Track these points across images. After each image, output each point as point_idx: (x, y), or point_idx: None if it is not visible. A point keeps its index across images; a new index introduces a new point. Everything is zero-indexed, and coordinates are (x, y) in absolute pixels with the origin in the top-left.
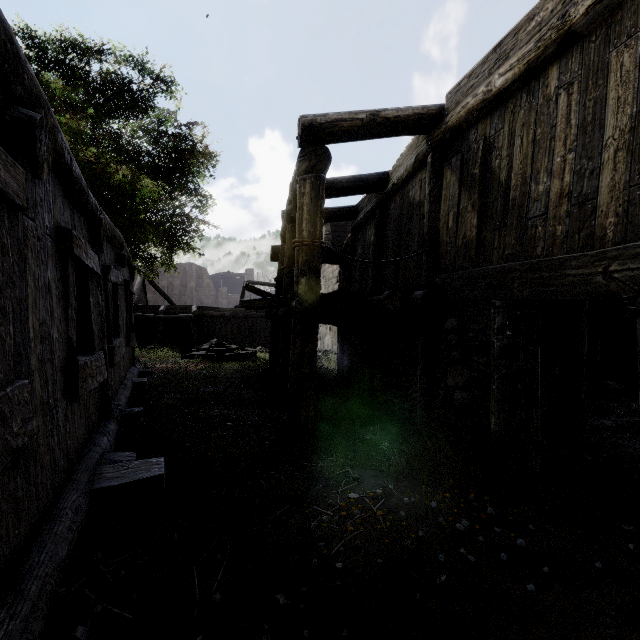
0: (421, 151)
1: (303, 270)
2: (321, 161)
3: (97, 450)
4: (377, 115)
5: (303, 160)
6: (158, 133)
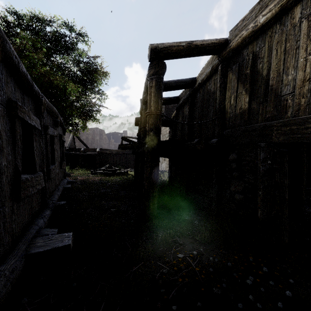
0: (215, 64)
1: (151, 128)
2: (161, 69)
3: (35, 228)
4: (191, 43)
5: (151, 68)
6: (78, 61)
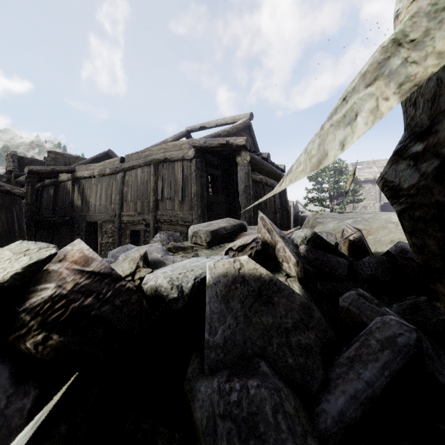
0: (69, 177)
1: (28, 211)
2: (34, 179)
3: None
4: (54, 169)
5: (28, 179)
6: None
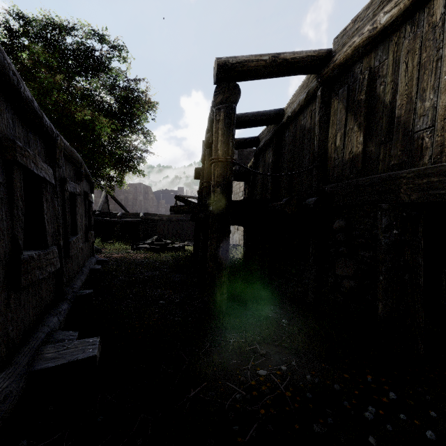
0: (312, 87)
1: (218, 181)
2: (232, 95)
3: (44, 330)
4: (277, 57)
5: (218, 94)
6: (113, 86)
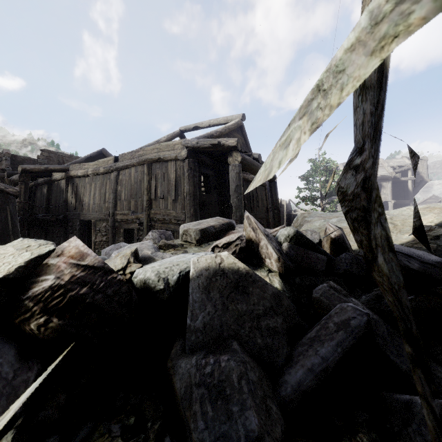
0: (63, 176)
1: (21, 209)
2: (28, 178)
3: None
4: (48, 168)
5: (21, 177)
6: None
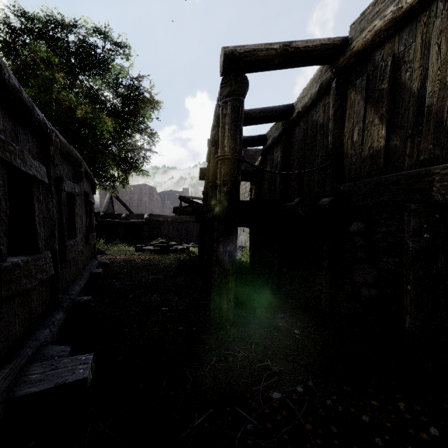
0: (325, 79)
1: (225, 180)
2: (240, 87)
3: (33, 345)
4: (289, 45)
5: (225, 86)
6: (116, 84)
